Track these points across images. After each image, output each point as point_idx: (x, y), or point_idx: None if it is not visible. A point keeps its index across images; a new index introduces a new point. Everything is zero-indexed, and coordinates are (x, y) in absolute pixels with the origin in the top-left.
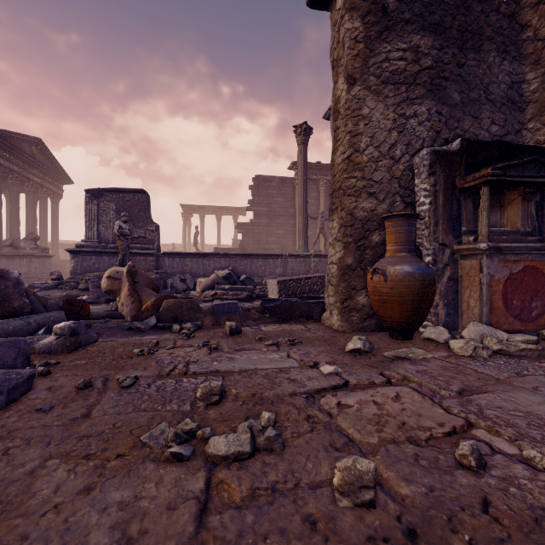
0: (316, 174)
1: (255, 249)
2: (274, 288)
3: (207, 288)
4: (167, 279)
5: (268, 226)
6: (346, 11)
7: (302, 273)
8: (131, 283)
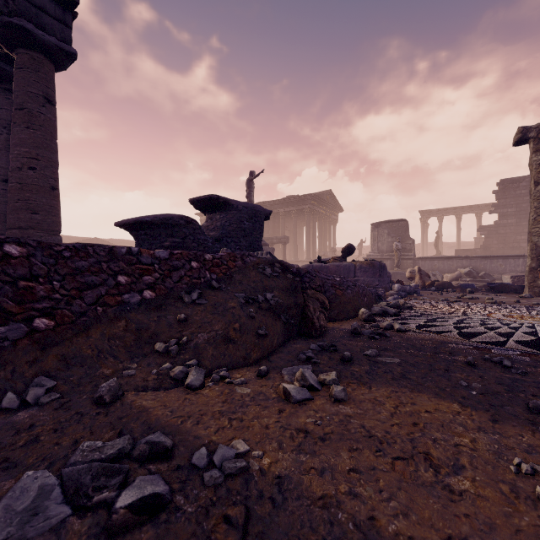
0: None
1: (499, 249)
2: (508, 281)
3: (452, 280)
4: None
5: (516, 225)
6: (533, 153)
7: None
8: (420, 275)
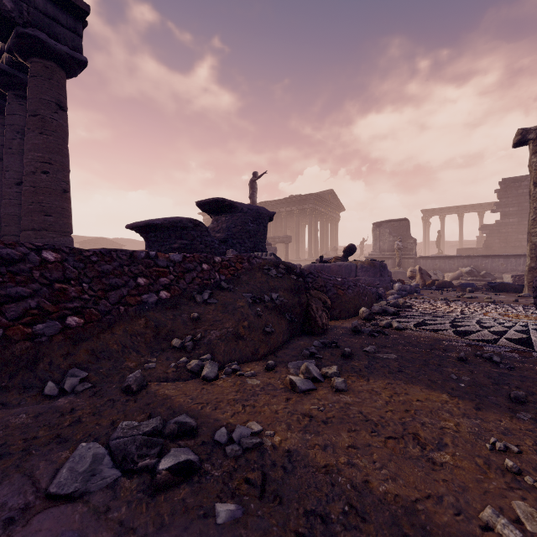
0: None
1: (501, 248)
2: (508, 280)
3: (453, 279)
4: None
5: (518, 224)
6: (532, 154)
7: None
8: (420, 274)
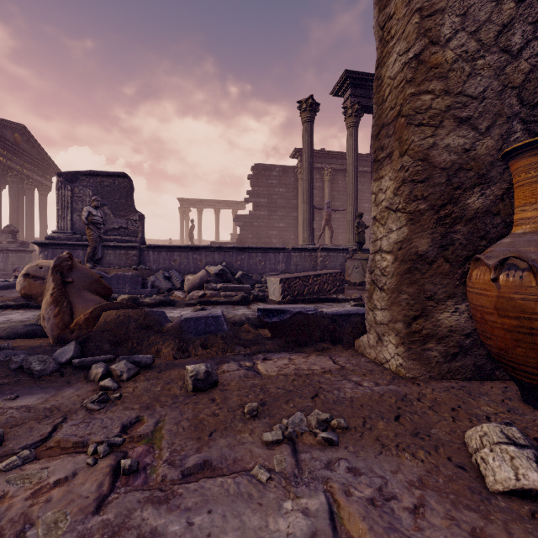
0: (320, 163)
1: (254, 244)
2: (276, 287)
3: (194, 287)
4: (148, 277)
5: (269, 218)
6: None
7: (308, 270)
8: (59, 285)
